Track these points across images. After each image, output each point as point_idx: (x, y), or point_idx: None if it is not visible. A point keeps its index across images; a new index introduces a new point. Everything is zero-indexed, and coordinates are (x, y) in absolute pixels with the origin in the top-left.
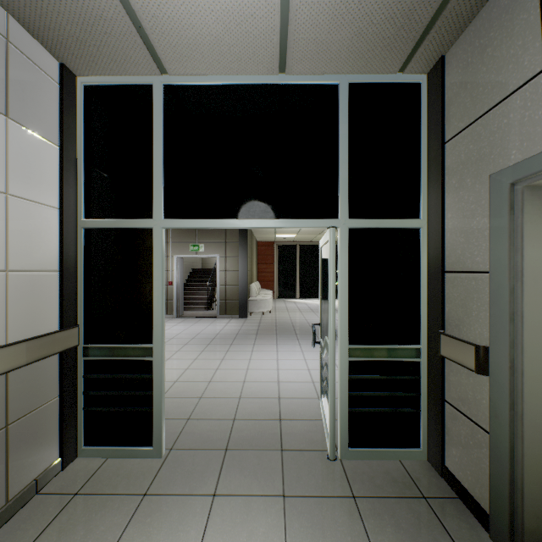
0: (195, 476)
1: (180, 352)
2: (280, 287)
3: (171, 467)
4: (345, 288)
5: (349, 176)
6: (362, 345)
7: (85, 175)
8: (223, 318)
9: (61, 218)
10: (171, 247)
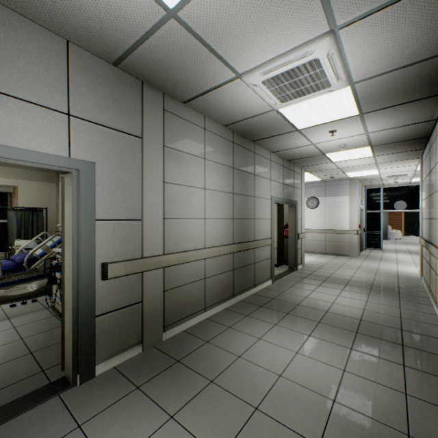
0: (391, 251)
1: None
2: (405, 229)
3: (385, 251)
4: None
5: None
6: None
7: (366, 203)
8: None
9: (364, 211)
10: None
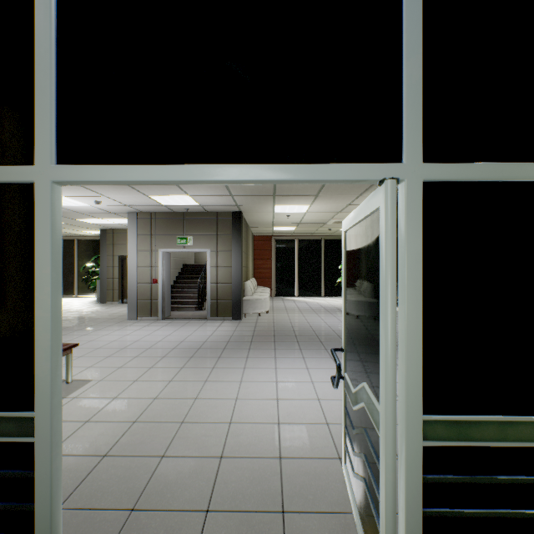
0: None
1: (154, 370)
2: (278, 284)
3: None
4: (415, 302)
5: (422, 79)
6: (448, 416)
7: None
8: (214, 320)
9: None
10: (156, 240)
